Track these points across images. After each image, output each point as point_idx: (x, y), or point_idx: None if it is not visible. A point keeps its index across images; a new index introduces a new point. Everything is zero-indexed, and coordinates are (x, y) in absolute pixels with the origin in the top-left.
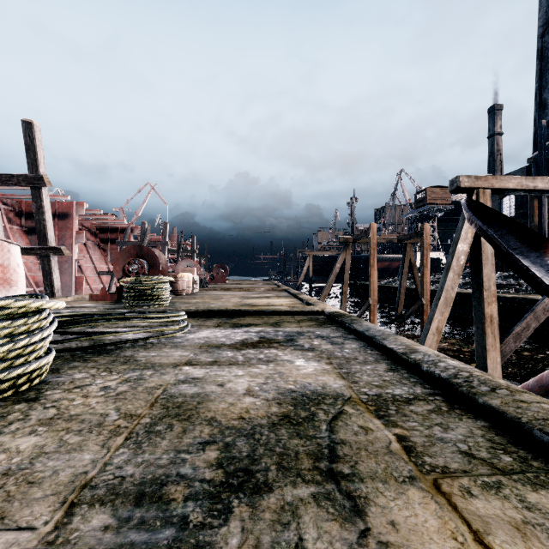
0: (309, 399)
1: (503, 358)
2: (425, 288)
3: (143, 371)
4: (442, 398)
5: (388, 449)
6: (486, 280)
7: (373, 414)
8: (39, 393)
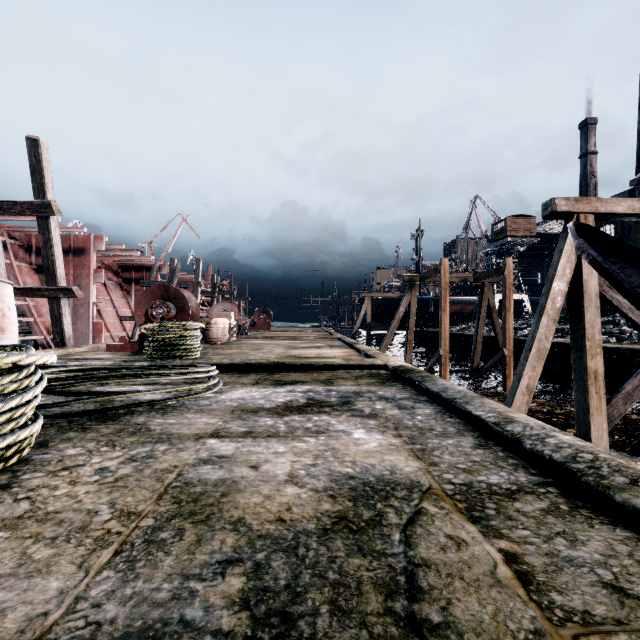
0: (373, 490)
1: (610, 424)
2: (508, 336)
3: (155, 446)
4: (557, 490)
5: (493, 576)
6: (589, 326)
7: (465, 516)
8: (14, 477)
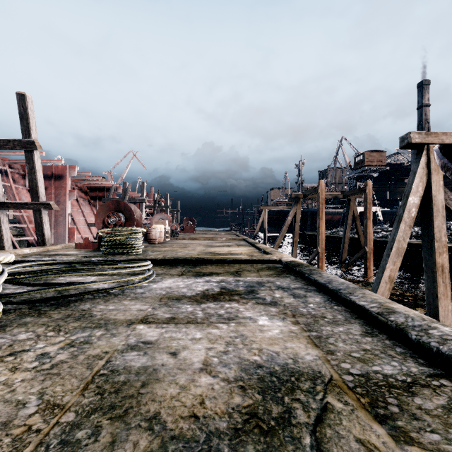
0: (279, 380)
1: None
2: (368, 238)
3: (93, 331)
4: (450, 383)
5: None
6: (437, 231)
7: (370, 414)
8: None
